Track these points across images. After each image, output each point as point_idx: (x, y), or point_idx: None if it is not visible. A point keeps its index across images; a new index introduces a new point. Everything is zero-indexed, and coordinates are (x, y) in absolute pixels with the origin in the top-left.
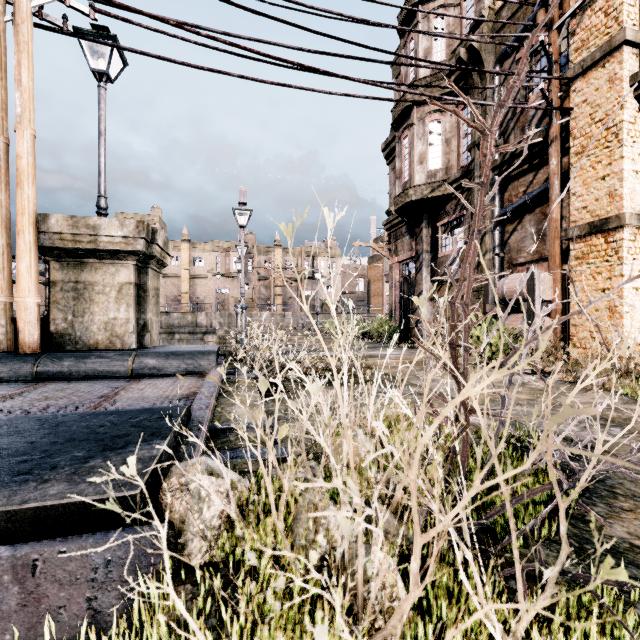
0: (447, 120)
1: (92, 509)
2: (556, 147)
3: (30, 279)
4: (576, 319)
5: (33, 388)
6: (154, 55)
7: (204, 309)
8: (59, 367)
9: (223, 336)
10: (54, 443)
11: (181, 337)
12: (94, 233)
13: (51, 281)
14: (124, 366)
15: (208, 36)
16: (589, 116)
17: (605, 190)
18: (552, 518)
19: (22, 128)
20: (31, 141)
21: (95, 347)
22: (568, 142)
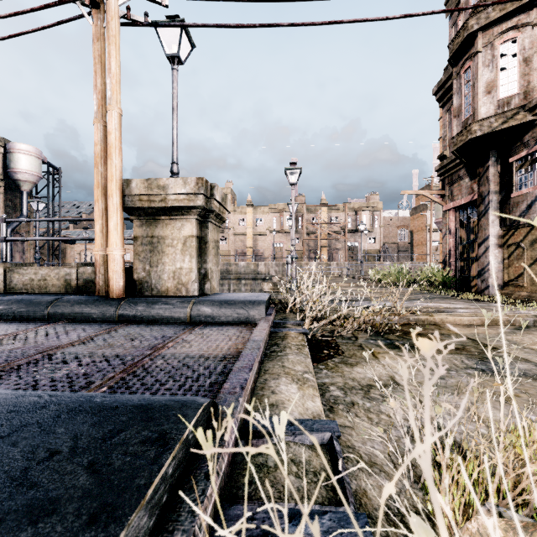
0: (526, 35)
1: None
2: None
3: (117, 235)
4: None
5: (107, 331)
6: (212, 25)
7: (263, 260)
8: (134, 311)
9: (276, 283)
10: None
11: (246, 282)
12: (163, 192)
13: (134, 237)
14: (183, 313)
15: None
16: None
17: None
18: None
19: (111, 108)
20: (118, 118)
21: (166, 293)
22: None
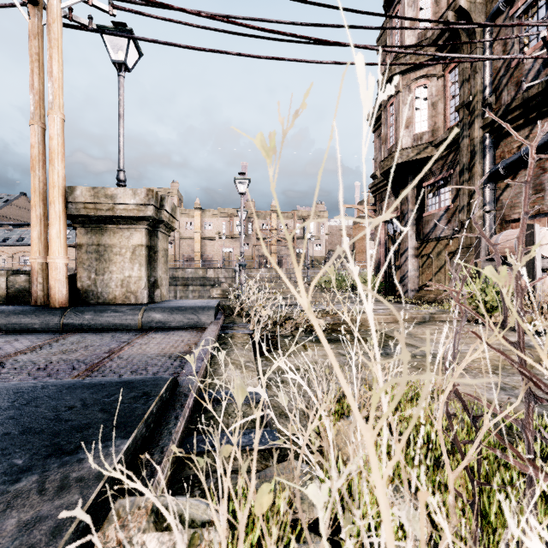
0: (433, 84)
1: None
2: None
3: (59, 243)
4: None
5: (55, 340)
6: (162, 42)
7: (212, 265)
8: (81, 320)
9: (226, 289)
10: (5, 436)
11: (194, 289)
12: (111, 202)
13: (78, 244)
14: (134, 320)
15: (207, 16)
16: None
17: None
18: None
19: (53, 113)
20: (60, 124)
21: (113, 301)
22: None
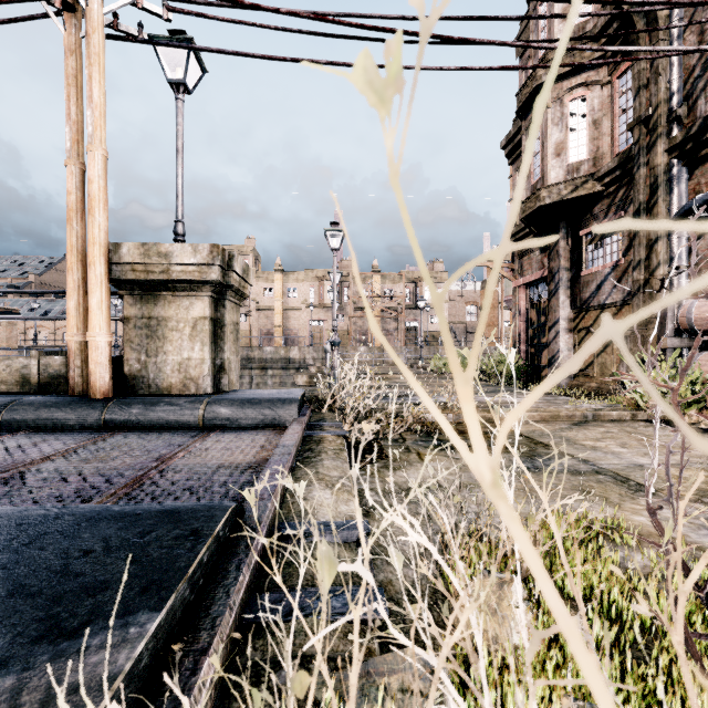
0: (595, 95)
1: None
2: None
3: (101, 316)
4: None
5: (92, 442)
6: (231, 52)
7: (297, 343)
8: (127, 415)
9: (314, 375)
10: None
11: (274, 373)
12: (166, 262)
13: (125, 317)
14: (194, 416)
15: (289, 12)
16: None
17: None
18: None
19: (93, 149)
20: (102, 163)
21: (168, 391)
22: None
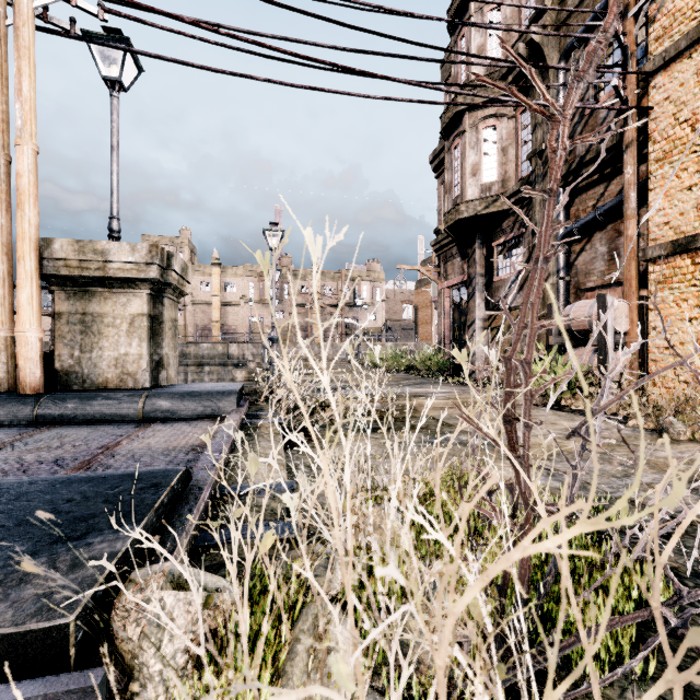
0: (504, 126)
1: (4, 647)
2: (632, 153)
3: (31, 311)
4: (656, 353)
5: (28, 435)
6: (170, 59)
7: (236, 339)
8: (62, 410)
9: (253, 370)
10: None
11: (211, 369)
12: (102, 259)
13: (56, 313)
14: (134, 409)
15: (228, 34)
16: (672, 116)
17: (692, 202)
18: (642, 635)
19: (22, 143)
20: (33, 157)
21: (104, 386)
22: (646, 147)
